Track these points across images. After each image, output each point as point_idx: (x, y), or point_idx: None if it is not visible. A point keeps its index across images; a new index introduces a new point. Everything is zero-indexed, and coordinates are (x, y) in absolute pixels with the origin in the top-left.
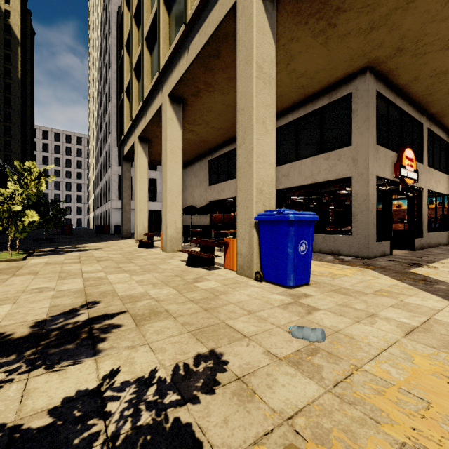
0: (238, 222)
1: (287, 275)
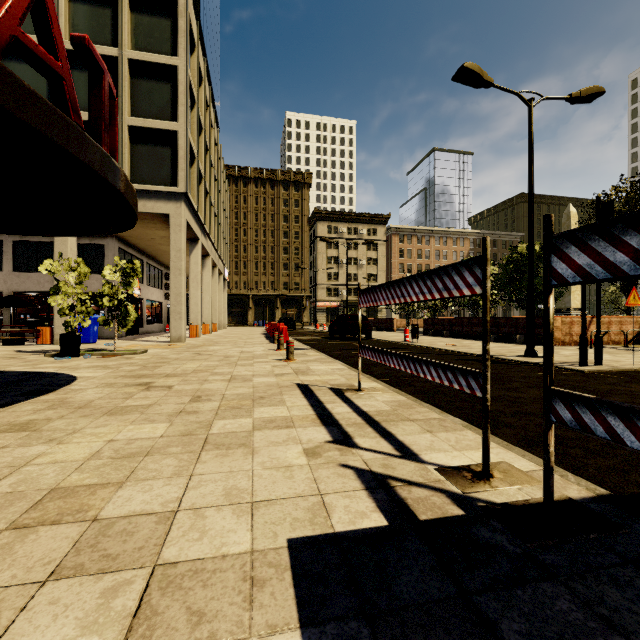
0: (56, 319)
1: (91, 339)
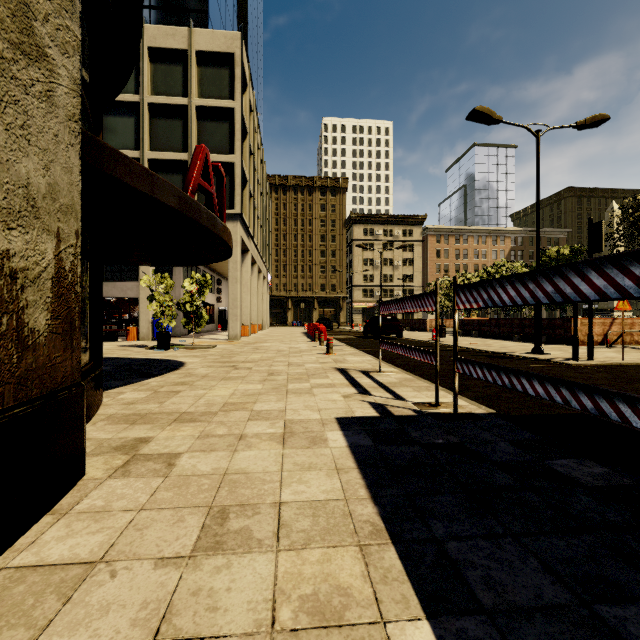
0: (141, 320)
1: None
